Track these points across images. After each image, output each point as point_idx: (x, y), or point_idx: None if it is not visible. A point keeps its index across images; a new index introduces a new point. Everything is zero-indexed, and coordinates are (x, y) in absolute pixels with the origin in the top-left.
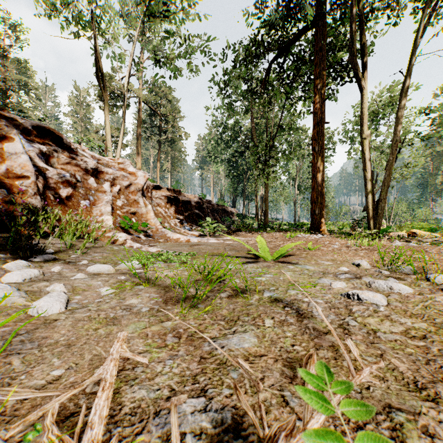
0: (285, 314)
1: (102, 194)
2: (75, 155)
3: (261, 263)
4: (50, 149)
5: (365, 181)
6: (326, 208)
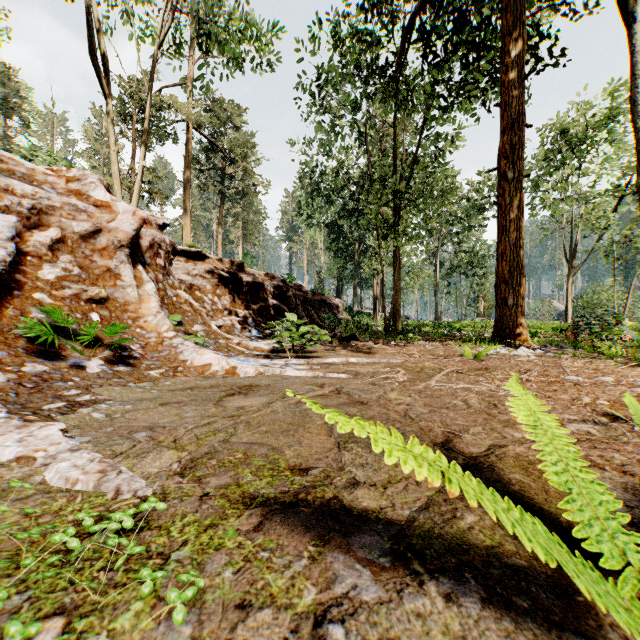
0: None
1: None
2: None
3: None
4: None
5: None
6: (484, 299)
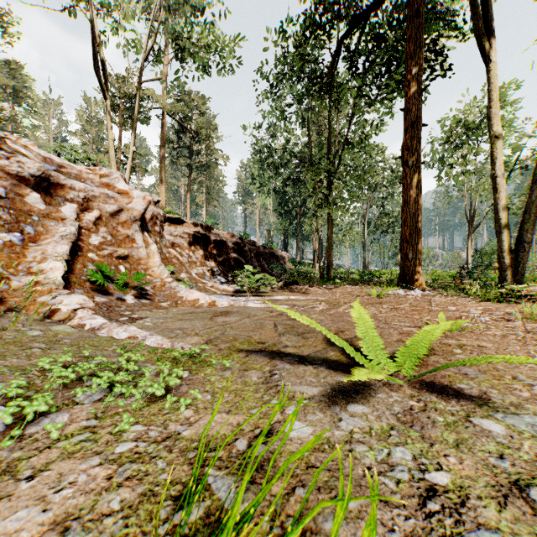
0: None
1: (57, 222)
2: None
3: (383, 397)
4: None
5: (497, 207)
6: None
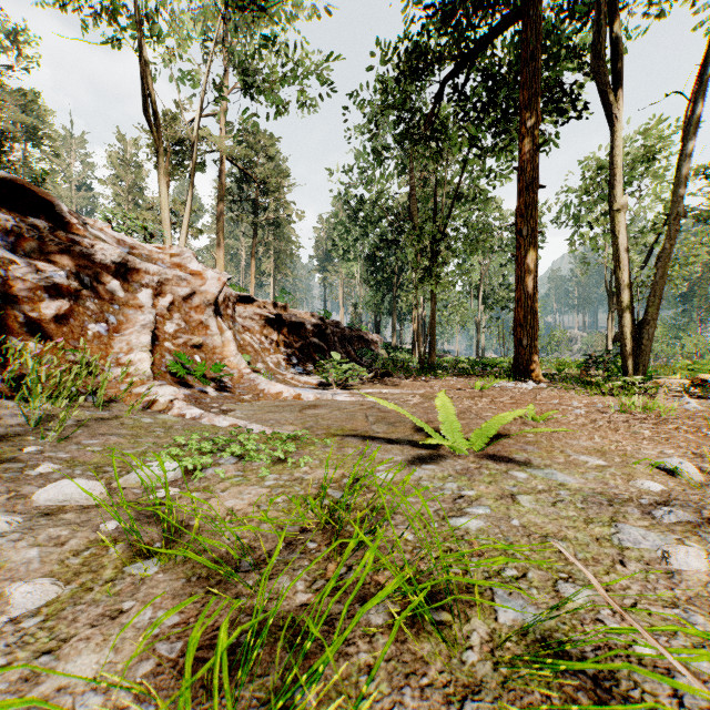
0: None
1: (135, 310)
2: (80, 236)
3: (450, 462)
4: (25, 222)
5: (617, 288)
6: None
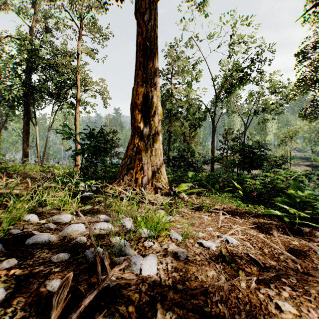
0: None
1: None
2: None
3: None
4: None
5: (38, 155)
6: (47, 155)
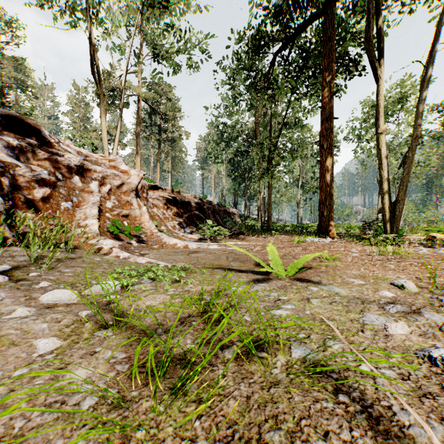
0: (346, 420)
1: (89, 194)
2: (56, 150)
3: (275, 282)
4: (24, 142)
5: (380, 180)
6: None
